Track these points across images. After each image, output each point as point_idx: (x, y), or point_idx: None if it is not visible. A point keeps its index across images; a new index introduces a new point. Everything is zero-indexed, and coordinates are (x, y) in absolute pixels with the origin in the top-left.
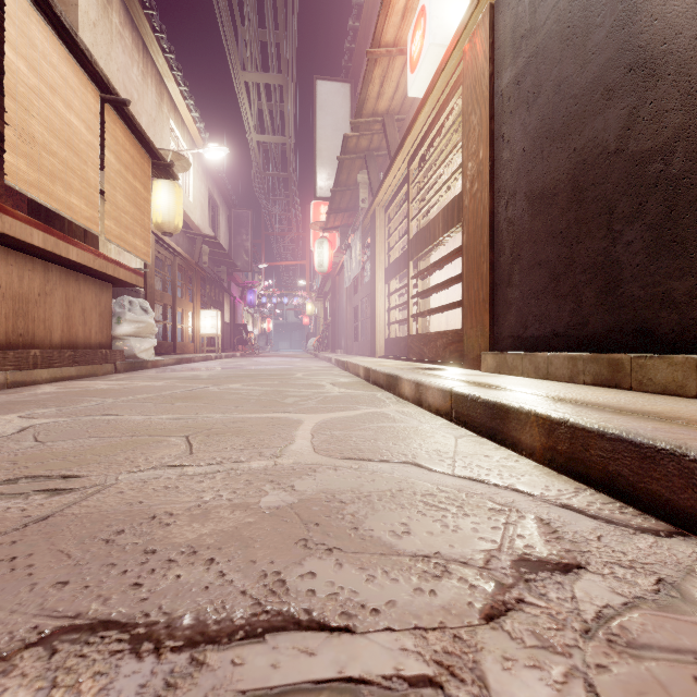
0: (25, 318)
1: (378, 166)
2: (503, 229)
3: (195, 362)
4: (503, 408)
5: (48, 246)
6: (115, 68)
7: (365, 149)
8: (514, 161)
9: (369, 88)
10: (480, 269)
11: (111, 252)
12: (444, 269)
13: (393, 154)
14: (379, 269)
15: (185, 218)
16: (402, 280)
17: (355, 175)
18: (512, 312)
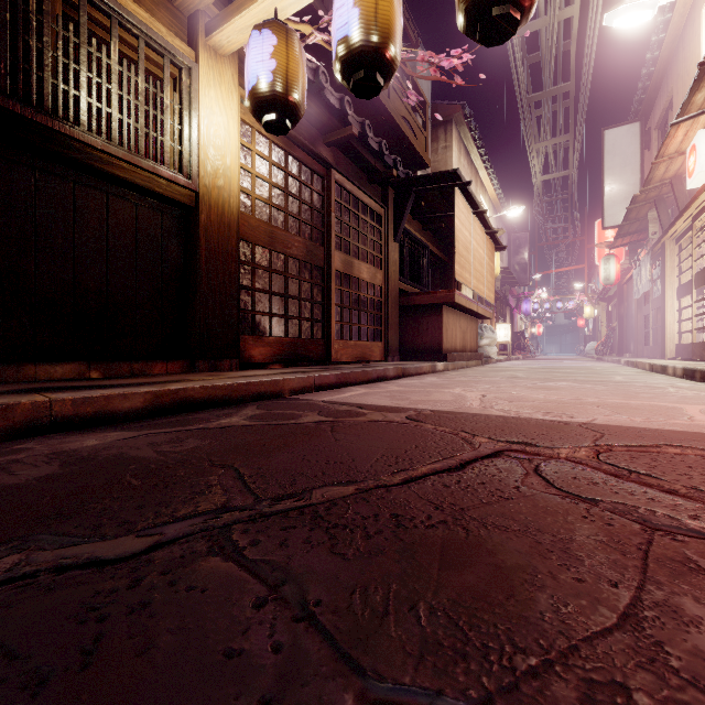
0: (464, 340)
1: (669, 200)
2: None
3: (502, 361)
4: (694, 370)
5: (476, 310)
6: None
7: (654, 196)
8: None
9: (655, 173)
10: None
11: None
12: None
13: (681, 205)
14: (668, 289)
15: None
16: None
17: (644, 211)
18: None
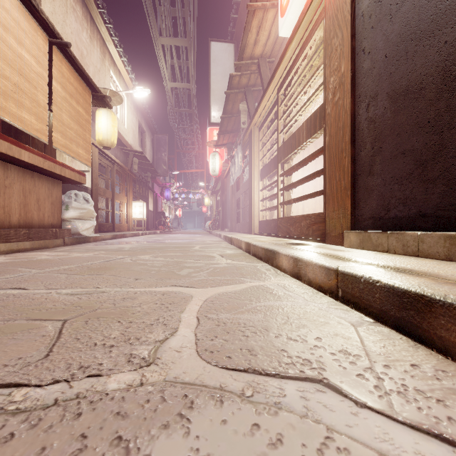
0: None
1: (254, 98)
2: (364, 127)
3: (127, 237)
4: (421, 299)
5: (2, 149)
6: (70, 31)
7: (245, 86)
8: (375, 68)
9: (248, 36)
10: (342, 163)
11: (66, 160)
12: (302, 171)
13: (266, 86)
14: (255, 171)
15: (121, 139)
16: (271, 179)
17: (238, 106)
18: (373, 196)
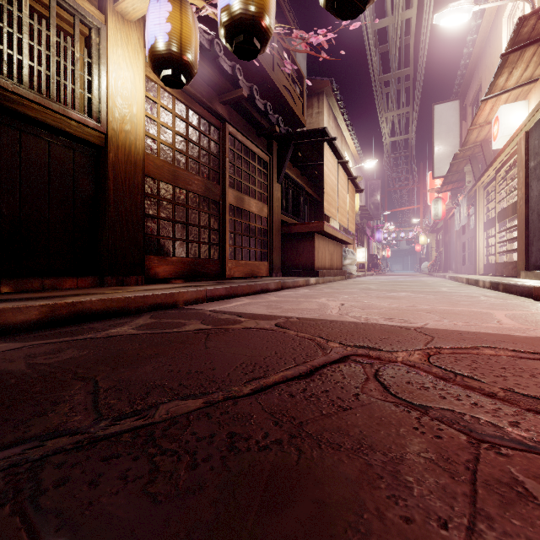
0: (331, 260)
1: (479, 158)
2: (531, 223)
3: (360, 277)
4: (498, 283)
5: (341, 237)
6: None
7: (469, 155)
8: (533, 198)
9: (470, 137)
10: (522, 237)
11: None
12: None
13: (488, 161)
14: (479, 223)
15: None
16: None
17: (462, 166)
18: (533, 256)
